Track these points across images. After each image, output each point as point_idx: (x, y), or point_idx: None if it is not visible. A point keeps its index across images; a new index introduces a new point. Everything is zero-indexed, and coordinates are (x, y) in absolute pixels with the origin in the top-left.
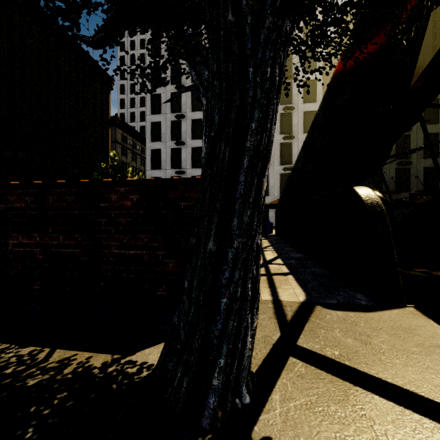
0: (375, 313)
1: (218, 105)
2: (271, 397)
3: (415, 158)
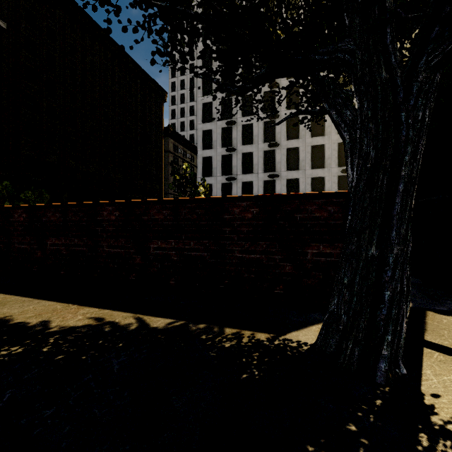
0: None
1: (374, 143)
2: (424, 372)
3: None
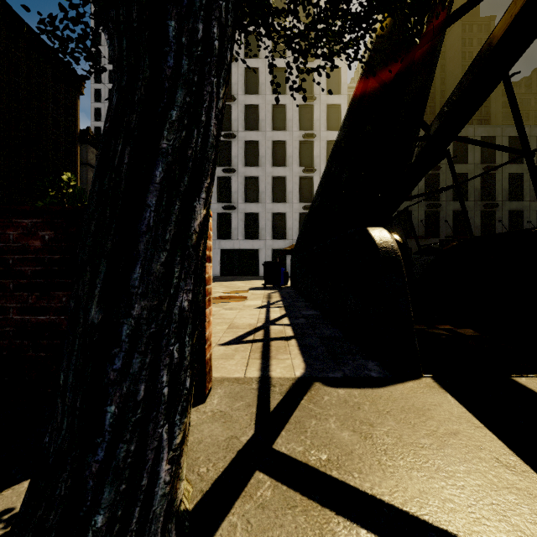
0: (385, 389)
1: (119, 77)
2: None
3: (444, 200)
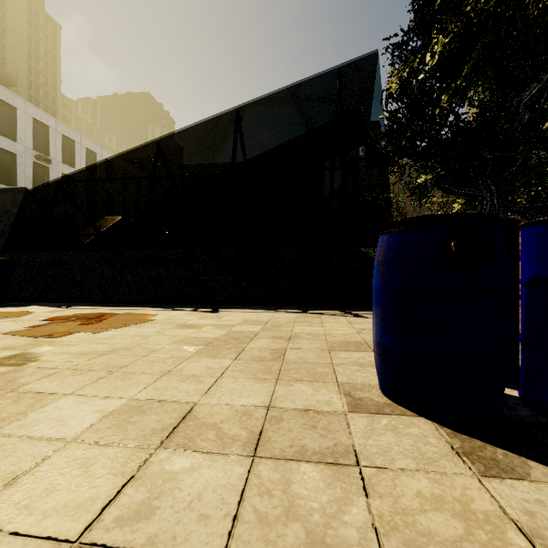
0: None
1: None
2: None
3: None
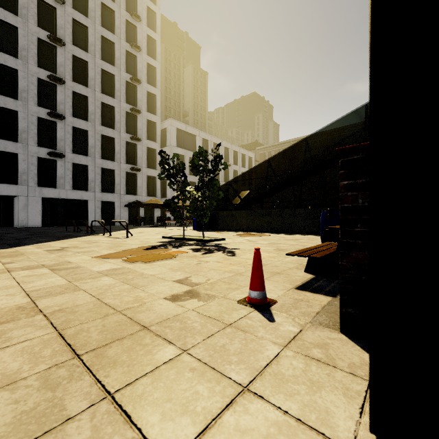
0: None
1: None
2: None
3: None
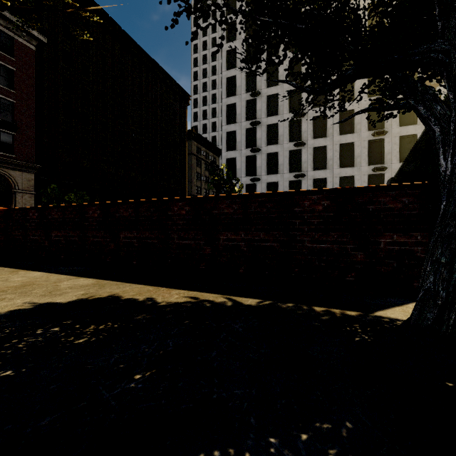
0: None
1: None
2: None
3: None
